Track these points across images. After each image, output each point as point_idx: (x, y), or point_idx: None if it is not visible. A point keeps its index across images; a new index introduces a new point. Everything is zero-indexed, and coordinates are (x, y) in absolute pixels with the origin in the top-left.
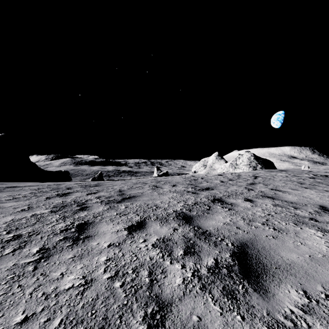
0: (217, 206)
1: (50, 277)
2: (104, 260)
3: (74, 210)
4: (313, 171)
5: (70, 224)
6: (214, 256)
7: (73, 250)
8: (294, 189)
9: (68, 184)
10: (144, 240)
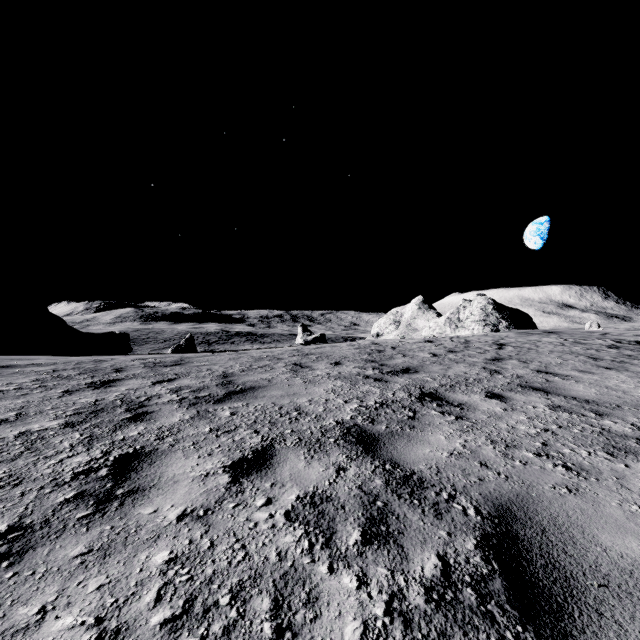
0: (430, 410)
1: (8, 623)
2: (161, 562)
3: (117, 421)
4: (611, 333)
5: (99, 457)
6: (437, 546)
7: (90, 530)
8: (584, 372)
9: (119, 361)
10: (267, 501)
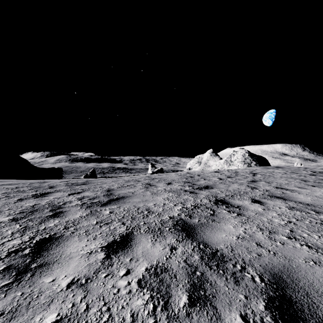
0: (222, 210)
1: None
2: None
3: (43, 217)
4: (309, 168)
5: (27, 240)
6: (239, 308)
7: (7, 296)
8: (301, 188)
9: (53, 182)
10: (127, 272)
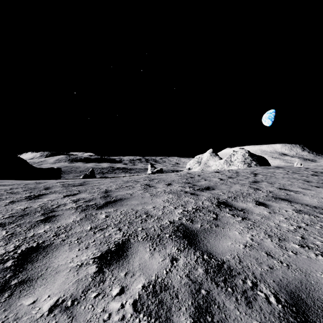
0: (225, 213)
1: None
2: None
3: (33, 222)
4: (309, 168)
5: (11, 250)
6: None
7: None
8: (305, 189)
9: (49, 183)
10: (121, 290)
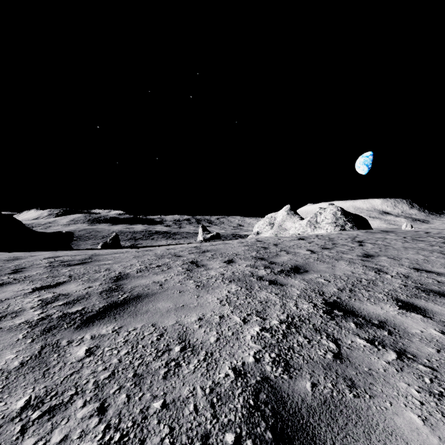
0: (353, 336)
1: None
2: None
3: None
4: (431, 232)
5: None
6: None
7: None
8: None
9: (30, 260)
10: None
